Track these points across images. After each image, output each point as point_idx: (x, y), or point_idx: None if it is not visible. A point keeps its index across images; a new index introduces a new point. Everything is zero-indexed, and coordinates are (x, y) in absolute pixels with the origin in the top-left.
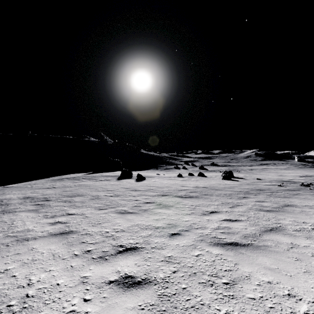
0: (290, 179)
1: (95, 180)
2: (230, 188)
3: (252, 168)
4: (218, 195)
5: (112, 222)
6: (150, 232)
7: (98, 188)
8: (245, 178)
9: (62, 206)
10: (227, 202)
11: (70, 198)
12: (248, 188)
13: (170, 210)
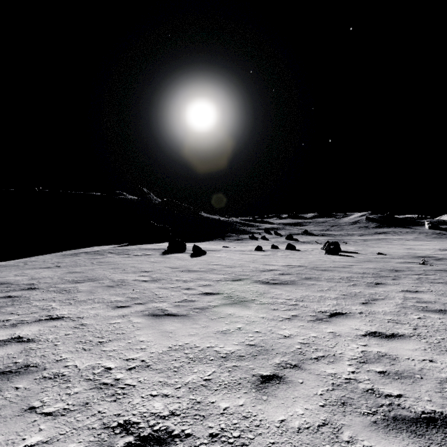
0: (428, 254)
1: (127, 255)
2: (345, 268)
3: (364, 238)
4: (330, 279)
5: (128, 341)
6: (209, 372)
7: (128, 268)
8: (358, 252)
9: (49, 300)
10: (352, 292)
11: (74, 285)
12: (375, 268)
13: (251, 309)
